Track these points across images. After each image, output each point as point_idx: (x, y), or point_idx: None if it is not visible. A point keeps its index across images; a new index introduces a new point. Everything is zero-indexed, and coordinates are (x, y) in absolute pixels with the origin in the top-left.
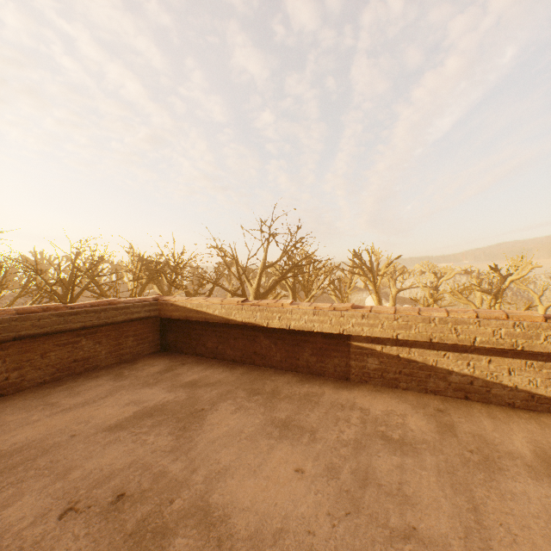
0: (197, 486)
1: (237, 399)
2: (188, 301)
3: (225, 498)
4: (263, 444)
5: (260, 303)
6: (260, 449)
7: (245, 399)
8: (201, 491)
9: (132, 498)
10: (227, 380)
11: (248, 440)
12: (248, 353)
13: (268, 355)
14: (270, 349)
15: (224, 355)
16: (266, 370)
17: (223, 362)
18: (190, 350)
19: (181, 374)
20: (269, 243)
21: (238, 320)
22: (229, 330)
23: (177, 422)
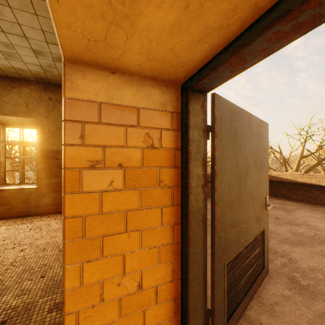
0: (301, 221)
1: (305, 210)
2: (271, 173)
3: (312, 224)
4: (324, 220)
5: (313, 175)
6: (323, 220)
7: (309, 210)
8: (303, 222)
9: (281, 218)
10: (297, 205)
11: (316, 218)
12: (305, 197)
13: (318, 199)
14: (319, 196)
15: (290, 197)
16: (317, 205)
17: (290, 200)
18: (271, 194)
19: (272, 200)
20: (305, 141)
21: (300, 182)
22: (293, 186)
23: (282, 210)
